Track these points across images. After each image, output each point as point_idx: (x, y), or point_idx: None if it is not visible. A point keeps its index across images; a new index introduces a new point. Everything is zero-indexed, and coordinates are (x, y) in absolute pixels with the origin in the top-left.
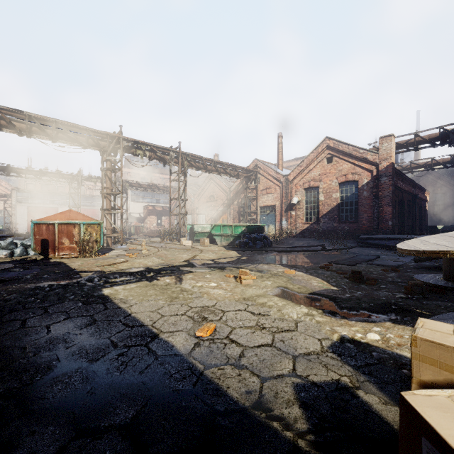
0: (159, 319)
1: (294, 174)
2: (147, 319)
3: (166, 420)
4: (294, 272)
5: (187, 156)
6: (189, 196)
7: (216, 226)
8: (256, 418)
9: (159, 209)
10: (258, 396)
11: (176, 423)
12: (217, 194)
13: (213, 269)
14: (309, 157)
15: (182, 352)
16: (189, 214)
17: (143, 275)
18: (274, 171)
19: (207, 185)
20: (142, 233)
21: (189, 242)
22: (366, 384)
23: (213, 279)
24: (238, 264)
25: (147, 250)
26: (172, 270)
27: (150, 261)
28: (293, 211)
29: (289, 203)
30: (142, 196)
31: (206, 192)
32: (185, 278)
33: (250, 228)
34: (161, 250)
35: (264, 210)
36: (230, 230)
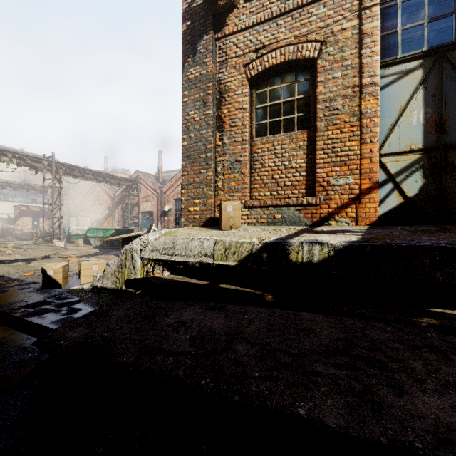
0: (7, 274)
1: (166, 187)
2: (0, 274)
3: (1, 284)
4: (113, 257)
5: (62, 165)
6: (72, 197)
7: (91, 229)
8: (30, 282)
9: (36, 210)
10: (35, 280)
11: (4, 284)
12: (103, 198)
13: (61, 258)
14: (177, 175)
15: (14, 278)
16: (73, 216)
17: (2, 262)
18: (152, 183)
19: (92, 188)
20: (12, 236)
21: (62, 243)
22: (75, 277)
23: (53, 262)
24: (88, 256)
25: (13, 251)
26: (27, 259)
27: (12, 257)
28: (166, 216)
29: (163, 210)
30: (13, 194)
31: (91, 195)
32: (33, 262)
33: (119, 231)
34: (27, 250)
35: (144, 215)
36: (103, 233)
